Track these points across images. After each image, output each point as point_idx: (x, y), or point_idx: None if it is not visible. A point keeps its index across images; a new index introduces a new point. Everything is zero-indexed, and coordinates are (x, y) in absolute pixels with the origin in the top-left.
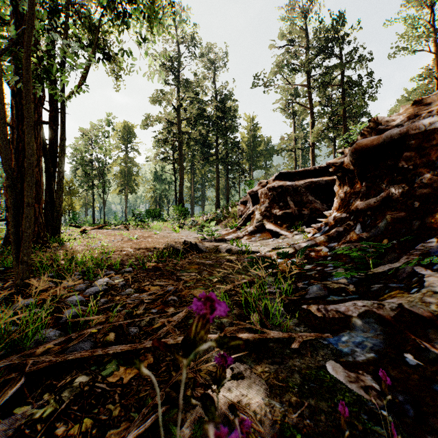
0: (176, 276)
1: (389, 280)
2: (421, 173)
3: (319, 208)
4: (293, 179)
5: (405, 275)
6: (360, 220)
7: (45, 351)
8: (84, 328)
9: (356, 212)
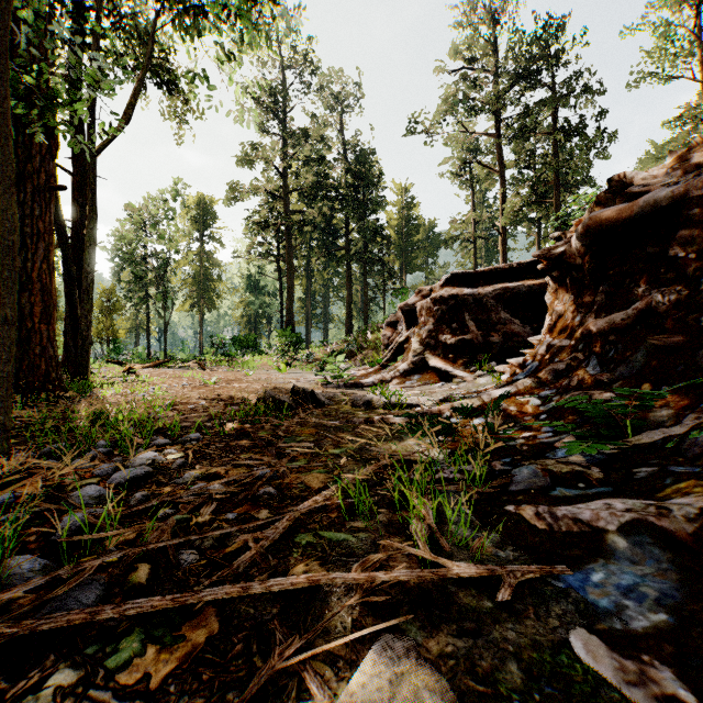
0: (277, 449)
1: (667, 458)
2: None
3: (519, 332)
4: (474, 284)
5: (698, 450)
6: (596, 351)
7: (4, 607)
8: (93, 554)
9: (588, 337)
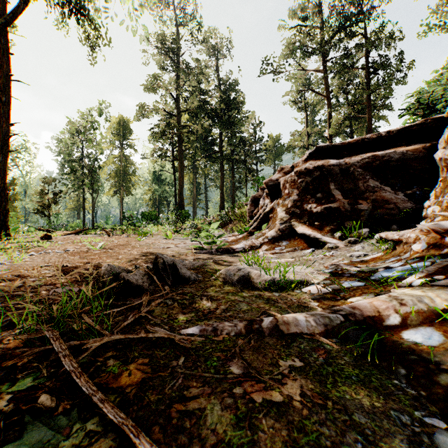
0: None
1: None
2: None
3: (391, 199)
4: (338, 156)
5: None
6: None
7: None
8: None
9: None
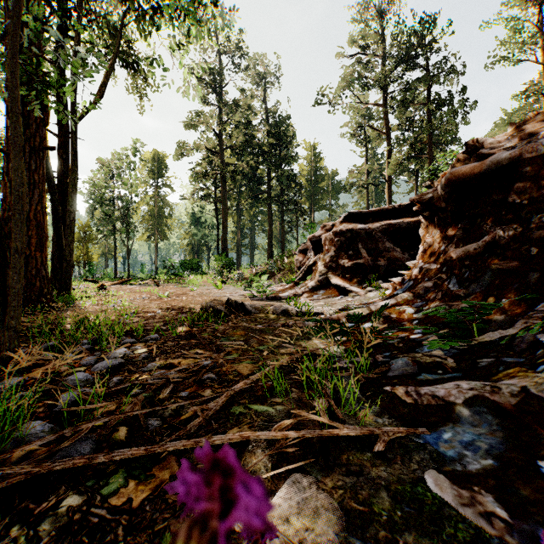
0: (216, 346)
1: (502, 352)
2: (539, 209)
3: (400, 257)
4: (365, 221)
5: (524, 346)
6: (455, 272)
7: (26, 455)
8: (85, 420)
9: (449, 262)
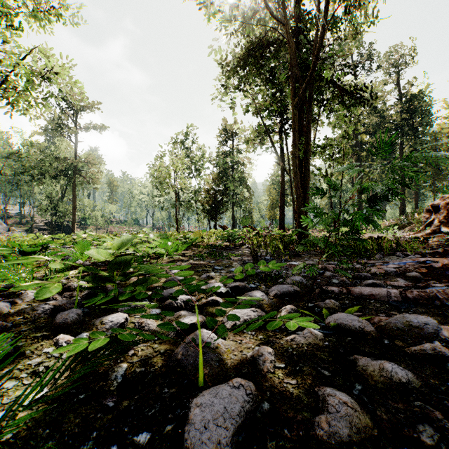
0: None
1: None
2: None
3: None
4: None
5: None
6: None
7: None
8: None
9: None
